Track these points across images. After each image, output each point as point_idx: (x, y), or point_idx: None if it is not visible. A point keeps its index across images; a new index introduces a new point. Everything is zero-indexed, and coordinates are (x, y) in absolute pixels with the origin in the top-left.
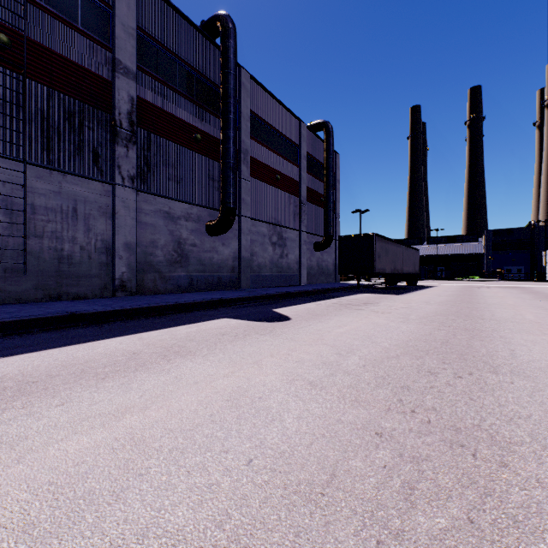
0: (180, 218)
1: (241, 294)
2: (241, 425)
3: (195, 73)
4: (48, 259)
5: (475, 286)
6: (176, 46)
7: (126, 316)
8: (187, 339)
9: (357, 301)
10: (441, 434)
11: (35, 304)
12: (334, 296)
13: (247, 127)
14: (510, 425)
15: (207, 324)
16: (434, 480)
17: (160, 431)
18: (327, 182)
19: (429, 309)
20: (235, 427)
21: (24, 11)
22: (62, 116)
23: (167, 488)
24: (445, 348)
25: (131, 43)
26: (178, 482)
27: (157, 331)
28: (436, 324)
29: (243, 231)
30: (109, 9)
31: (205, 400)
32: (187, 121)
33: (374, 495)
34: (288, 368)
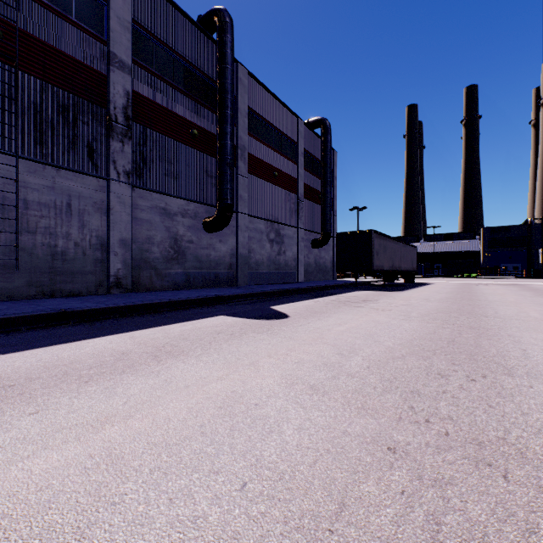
0: (176, 215)
1: (239, 291)
2: (235, 439)
3: (192, 68)
4: (41, 256)
5: (473, 283)
6: (173, 41)
7: (119, 313)
8: (180, 338)
9: (356, 298)
10: (463, 450)
11: (27, 301)
12: (332, 293)
13: (244, 123)
14: (540, 438)
15: (202, 322)
16: (464, 512)
17: (142, 445)
18: (325, 179)
19: (430, 306)
20: (228, 441)
21: (16, 2)
22: (55, 110)
23: (143, 522)
24: (452, 347)
25: (126, 36)
26: (157, 514)
27: (149, 329)
28: (439, 321)
29: (240, 228)
30: (104, 2)
31: (196, 407)
32: (184, 116)
33: (394, 532)
34: (287, 370)
